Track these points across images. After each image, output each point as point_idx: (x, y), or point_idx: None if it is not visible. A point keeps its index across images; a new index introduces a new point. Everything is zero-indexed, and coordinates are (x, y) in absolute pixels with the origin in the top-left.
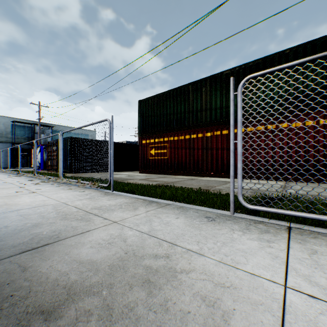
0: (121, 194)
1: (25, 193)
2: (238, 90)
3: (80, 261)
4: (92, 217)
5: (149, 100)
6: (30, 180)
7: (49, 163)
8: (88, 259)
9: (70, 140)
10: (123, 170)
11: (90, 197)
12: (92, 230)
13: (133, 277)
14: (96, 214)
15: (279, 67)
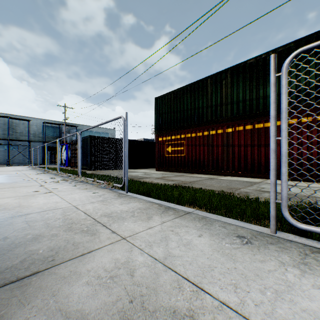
0: (135, 197)
1: (42, 193)
2: (283, 70)
3: (66, 312)
4: (99, 229)
5: (166, 97)
6: (52, 178)
7: (73, 161)
8: (77, 309)
9: (90, 138)
10: (140, 168)
11: (103, 200)
12: (94, 251)
13: None
14: (105, 224)
15: None
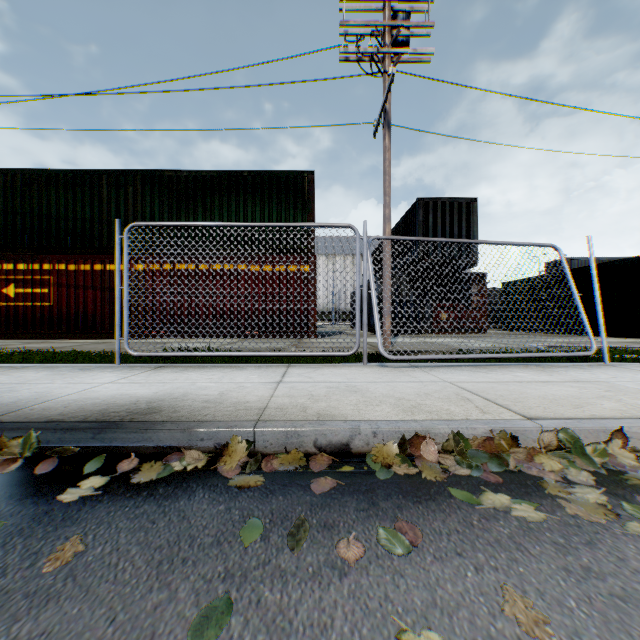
0: None
1: None
2: (125, 235)
3: None
4: None
5: (2, 177)
6: None
7: None
8: None
9: None
10: None
11: None
12: None
13: None
14: None
15: (159, 224)
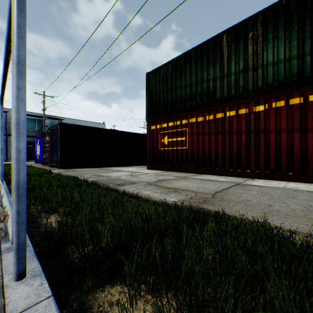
0: None
1: None
2: None
3: None
4: None
5: (161, 71)
6: None
7: (44, 156)
8: None
9: (61, 127)
10: (128, 165)
11: None
12: None
13: None
14: None
15: None
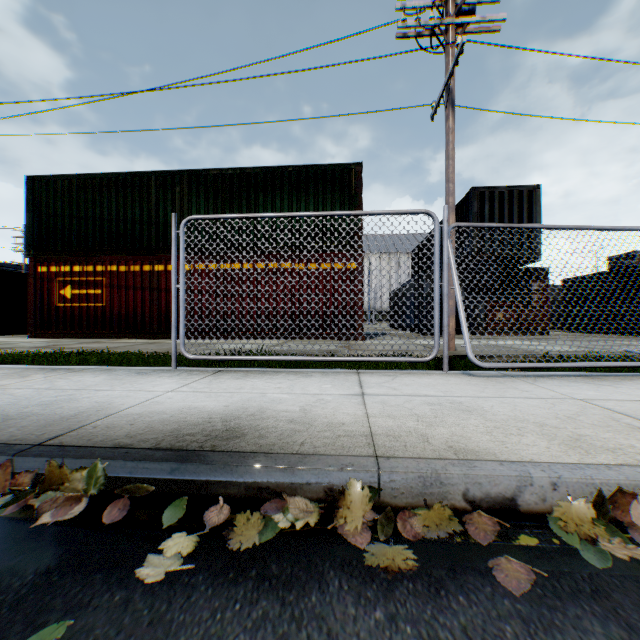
0: None
1: None
2: (181, 229)
3: None
4: None
5: (60, 183)
6: None
7: None
8: None
9: None
10: None
11: None
12: None
13: (29, 405)
14: None
15: (216, 216)
